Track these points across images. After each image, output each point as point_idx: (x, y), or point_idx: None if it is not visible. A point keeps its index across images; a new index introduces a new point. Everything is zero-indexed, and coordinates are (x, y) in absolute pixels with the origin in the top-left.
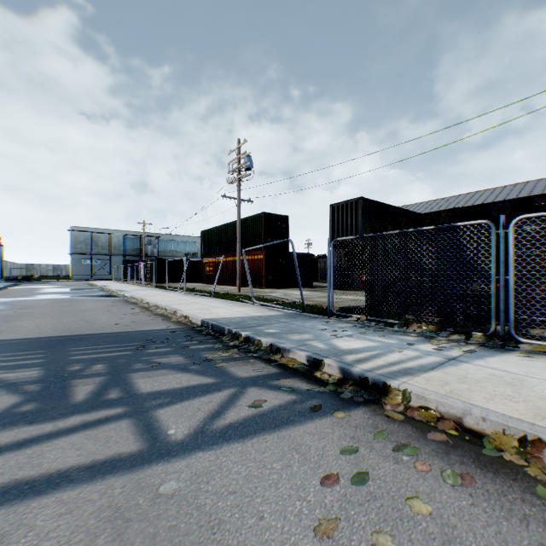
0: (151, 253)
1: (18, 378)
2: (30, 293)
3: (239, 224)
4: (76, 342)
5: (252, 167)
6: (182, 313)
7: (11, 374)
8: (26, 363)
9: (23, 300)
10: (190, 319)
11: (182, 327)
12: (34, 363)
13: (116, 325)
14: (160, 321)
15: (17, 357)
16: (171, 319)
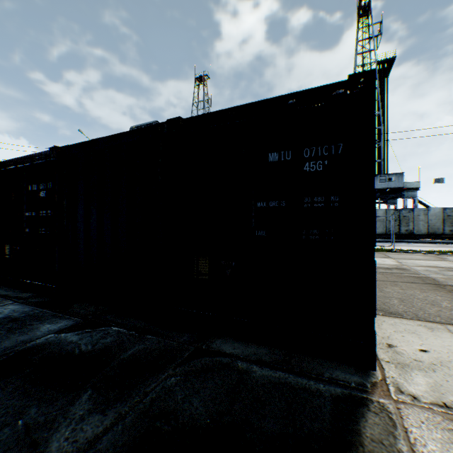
0: None
1: None
2: None
3: None
4: None
5: None
6: None
7: None
8: None
9: None
10: None
11: None
12: None
13: None
14: None
15: None
16: None
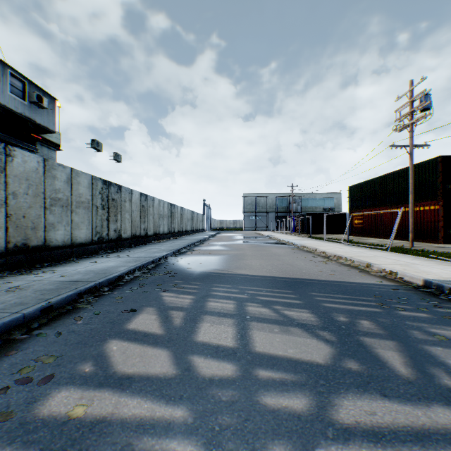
0: (295, 210)
1: (300, 318)
2: (231, 239)
3: (411, 173)
4: (306, 286)
5: (429, 106)
6: (382, 268)
7: (290, 312)
8: (290, 302)
9: (232, 244)
10: (398, 276)
11: (397, 284)
12: (296, 304)
13: (320, 272)
14: (359, 273)
15: (277, 294)
16: (369, 272)
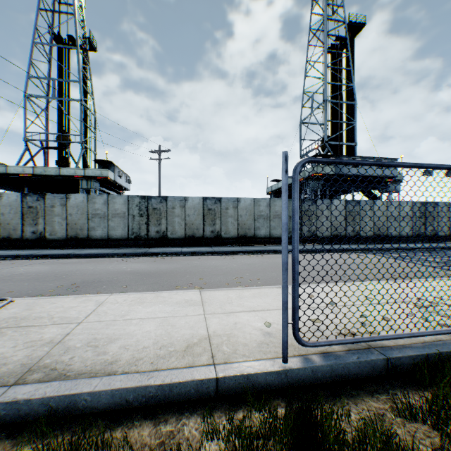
0: None
1: None
2: None
3: None
4: None
5: None
6: None
7: None
8: None
9: None
10: None
11: None
12: None
13: None
14: None
15: None
16: None
